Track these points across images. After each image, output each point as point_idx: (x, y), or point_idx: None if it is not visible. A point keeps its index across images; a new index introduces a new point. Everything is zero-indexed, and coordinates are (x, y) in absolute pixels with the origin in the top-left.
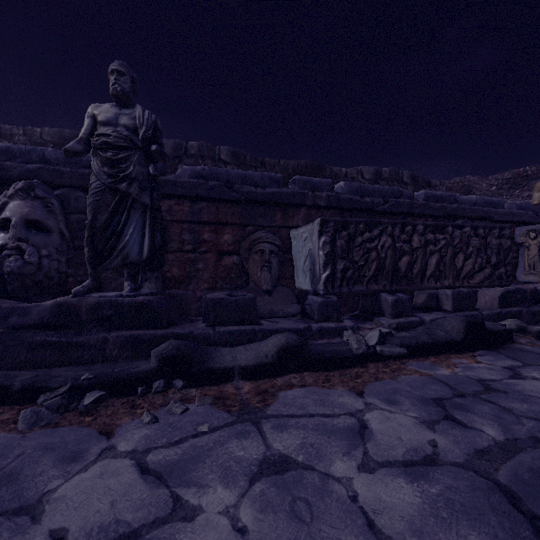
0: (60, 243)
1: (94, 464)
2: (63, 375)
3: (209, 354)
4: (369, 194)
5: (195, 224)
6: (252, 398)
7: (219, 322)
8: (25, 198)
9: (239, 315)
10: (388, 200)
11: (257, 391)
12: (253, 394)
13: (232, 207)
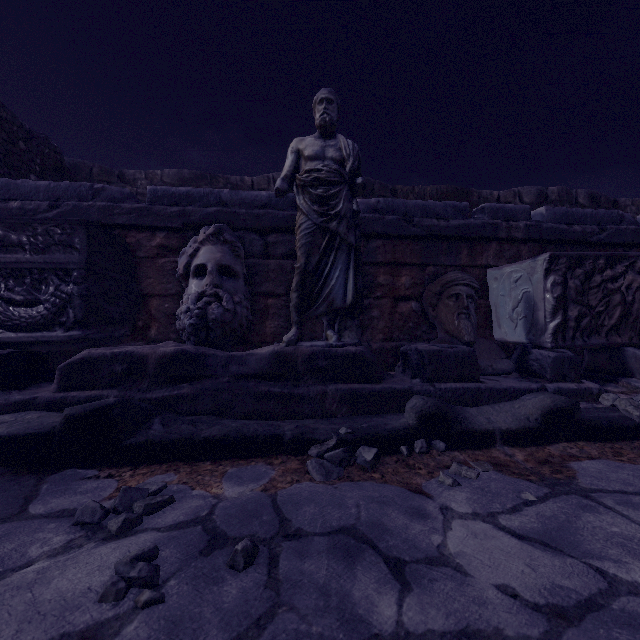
0: (244, 289)
1: (448, 523)
2: (319, 427)
3: (460, 414)
4: (578, 221)
5: (369, 266)
6: (538, 468)
7: (437, 378)
8: (216, 243)
9: (458, 371)
10: (605, 227)
11: (536, 460)
12: (534, 463)
13: (410, 244)
